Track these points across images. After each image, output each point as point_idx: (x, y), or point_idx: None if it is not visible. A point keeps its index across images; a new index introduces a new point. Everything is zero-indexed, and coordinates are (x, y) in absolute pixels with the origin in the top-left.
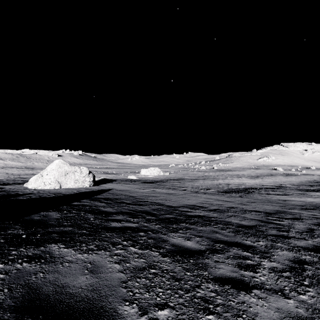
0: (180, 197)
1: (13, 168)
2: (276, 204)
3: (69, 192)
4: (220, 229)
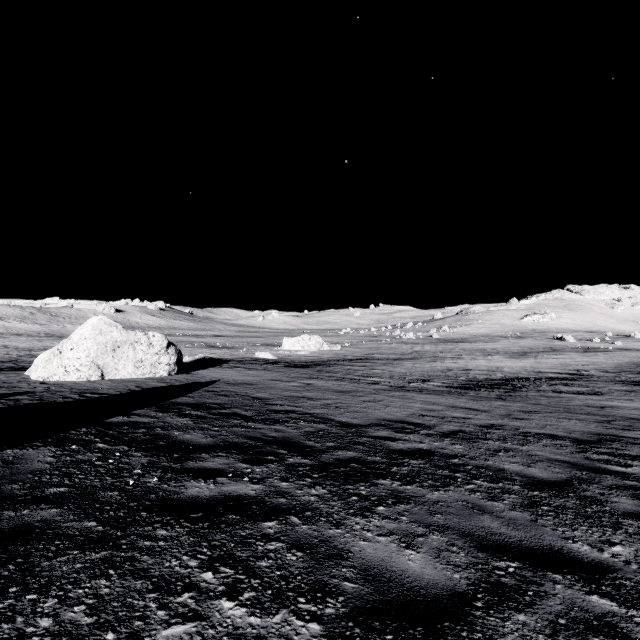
0: (368, 400)
1: (20, 337)
2: (587, 417)
3: (116, 390)
4: (487, 498)
